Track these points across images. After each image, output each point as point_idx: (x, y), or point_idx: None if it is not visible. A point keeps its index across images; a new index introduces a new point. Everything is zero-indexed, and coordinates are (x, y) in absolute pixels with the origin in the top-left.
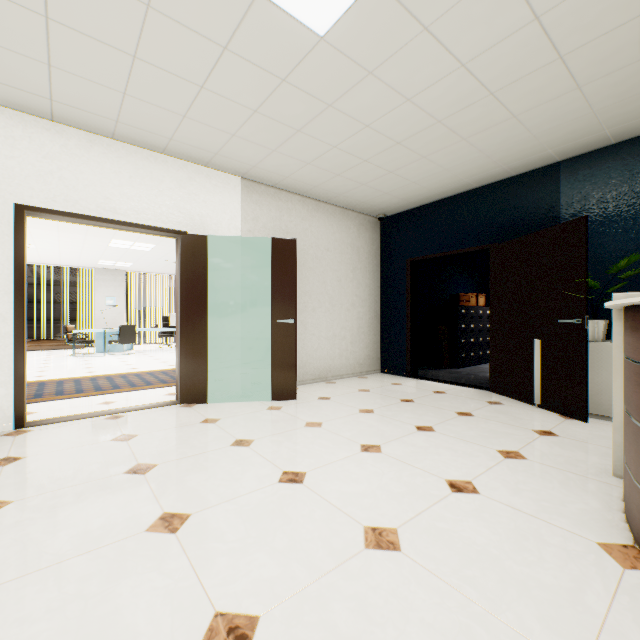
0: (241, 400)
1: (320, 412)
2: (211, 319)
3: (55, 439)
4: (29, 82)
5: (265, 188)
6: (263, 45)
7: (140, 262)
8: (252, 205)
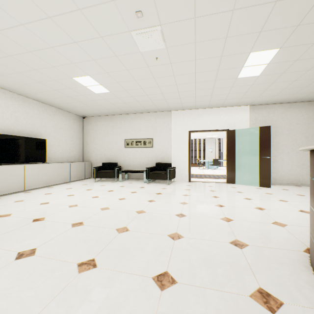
0: (247, 185)
1: (276, 192)
2: (237, 157)
3: (196, 184)
4: (191, 105)
5: (260, 106)
6: (242, 83)
7: (220, 135)
8: (254, 114)
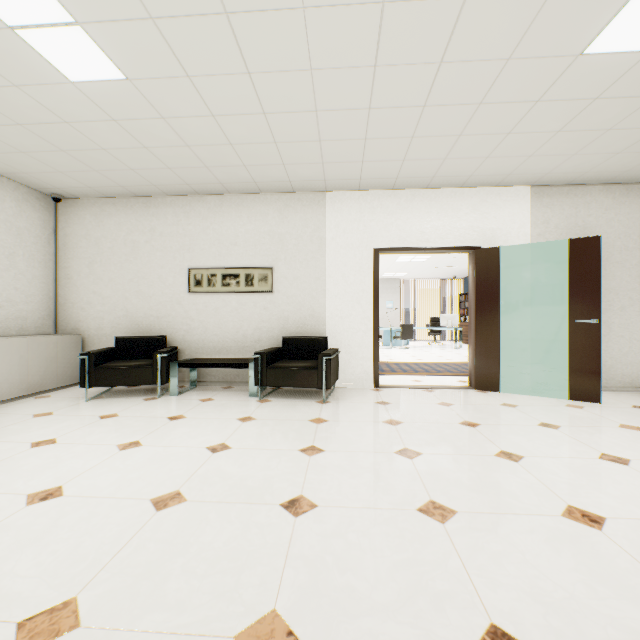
0: (532, 394)
1: (637, 419)
2: (500, 319)
3: (400, 397)
4: (388, 173)
5: (556, 189)
6: (576, 84)
7: (413, 271)
8: (541, 209)
